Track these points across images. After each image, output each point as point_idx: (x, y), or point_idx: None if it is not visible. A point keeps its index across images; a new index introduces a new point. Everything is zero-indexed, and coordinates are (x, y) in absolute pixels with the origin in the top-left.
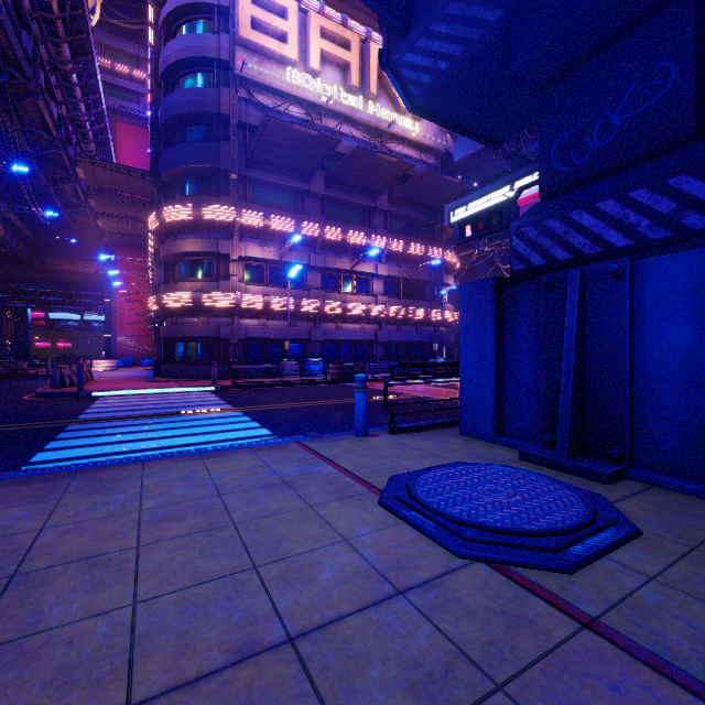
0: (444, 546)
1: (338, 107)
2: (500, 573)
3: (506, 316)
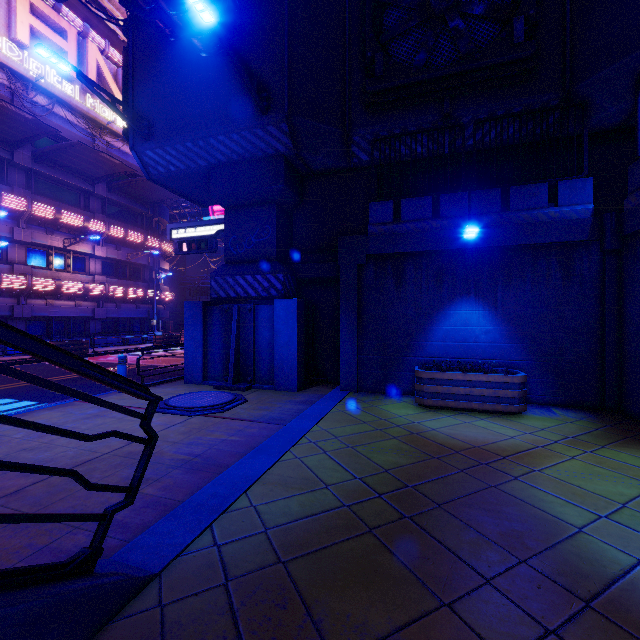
0: (185, 415)
1: (51, 88)
2: (204, 416)
3: (208, 321)
